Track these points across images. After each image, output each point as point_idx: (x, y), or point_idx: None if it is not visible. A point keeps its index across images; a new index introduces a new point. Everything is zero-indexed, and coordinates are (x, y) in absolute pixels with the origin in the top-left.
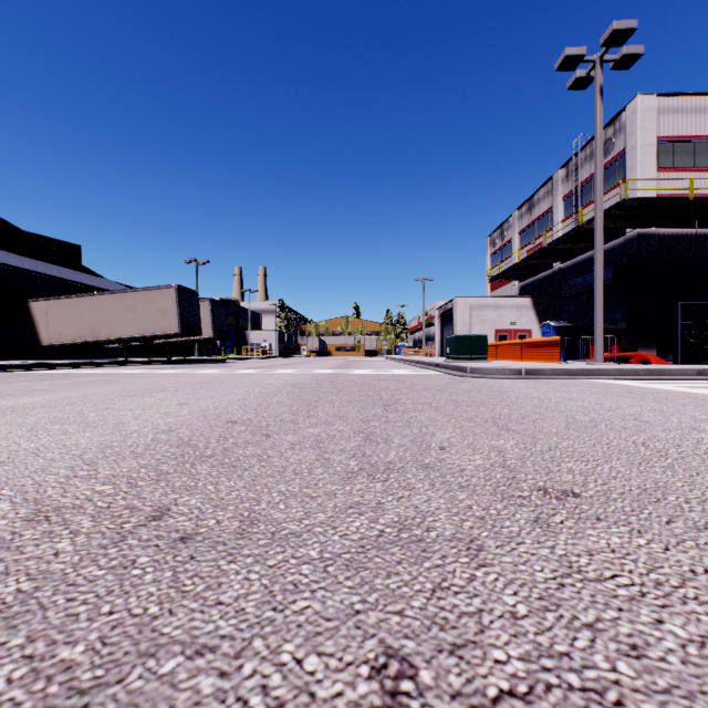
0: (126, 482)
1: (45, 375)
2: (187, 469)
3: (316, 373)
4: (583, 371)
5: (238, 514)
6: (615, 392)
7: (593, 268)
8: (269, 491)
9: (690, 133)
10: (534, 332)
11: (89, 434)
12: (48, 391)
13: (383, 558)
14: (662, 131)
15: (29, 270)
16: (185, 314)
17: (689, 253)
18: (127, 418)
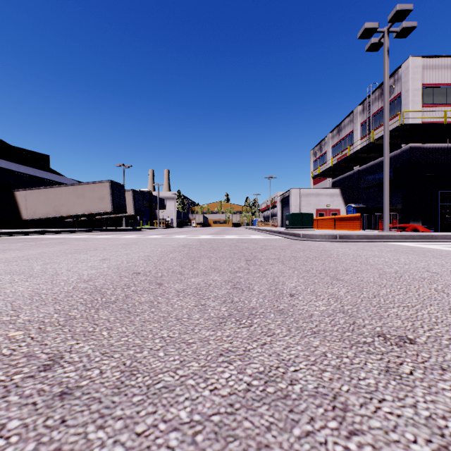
0: (37, 328)
1: (21, 239)
2: (91, 315)
3: (200, 237)
4: (378, 236)
5: (121, 363)
6: (403, 250)
7: (380, 169)
8: (153, 337)
9: (444, 81)
10: (342, 211)
11: (28, 283)
12: (16, 249)
13: (252, 421)
14: (425, 80)
15: (14, 171)
16: (115, 199)
17: (443, 160)
18: (62, 270)
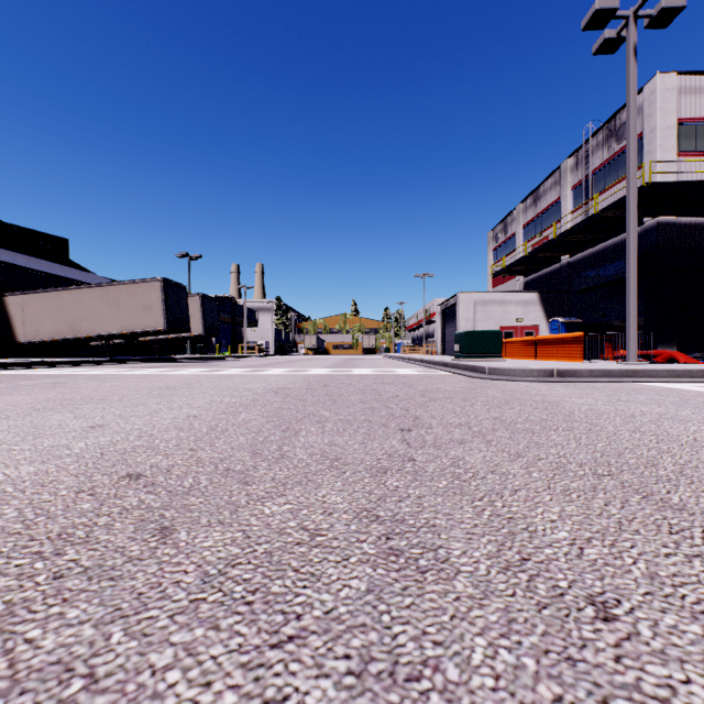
0: None
1: None
2: None
3: (310, 373)
4: (627, 372)
5: None
6: (703, 402)
7: (606, 261)
8: None
9: None
10: (542, 329)
11: None
12: None
13: None
14: (683, 112)
15: (5, 262)
16: (171, 309)
17: None
18: None
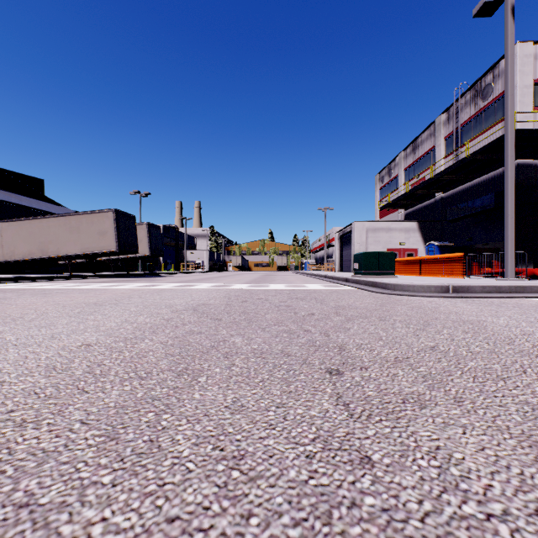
0: None
1: None
2: None
3: (232, 288)
4: (515, 288)
5: None
6: None
7: (473, 196)
8: None
9: None
10: (420, 251)
11: None
12: None
13: None
14: (537, 74)
15: None
16: (122, 235)
17: None
18: None
